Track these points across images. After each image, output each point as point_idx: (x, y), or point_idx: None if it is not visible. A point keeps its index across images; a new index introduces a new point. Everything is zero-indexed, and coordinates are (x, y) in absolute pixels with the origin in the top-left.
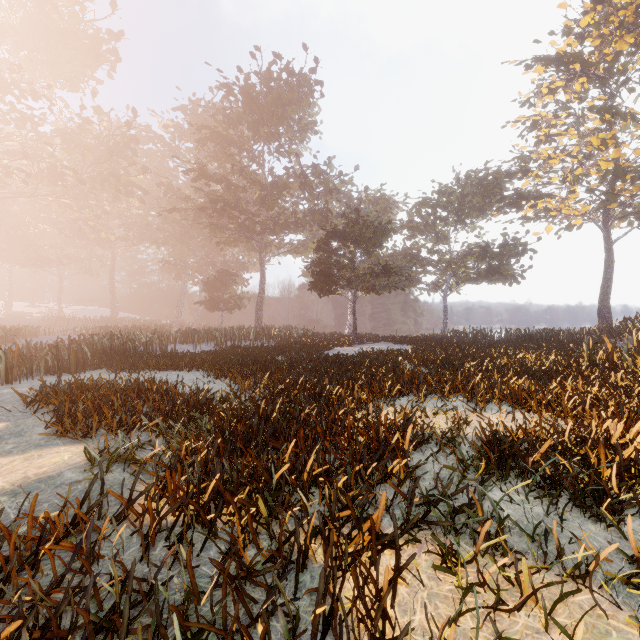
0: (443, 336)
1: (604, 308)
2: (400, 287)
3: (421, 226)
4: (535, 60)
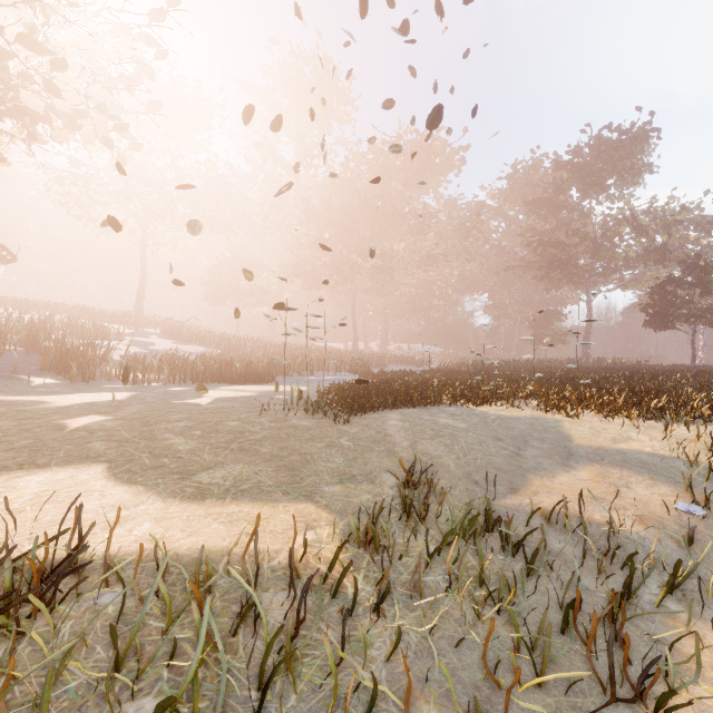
0: None
1: None
2: None
3: None
4: None
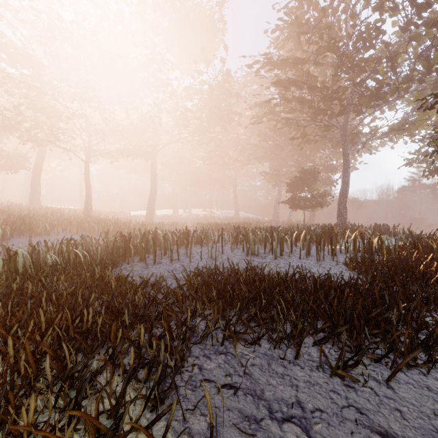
0: None
1: None
2: None
3: None
4: None
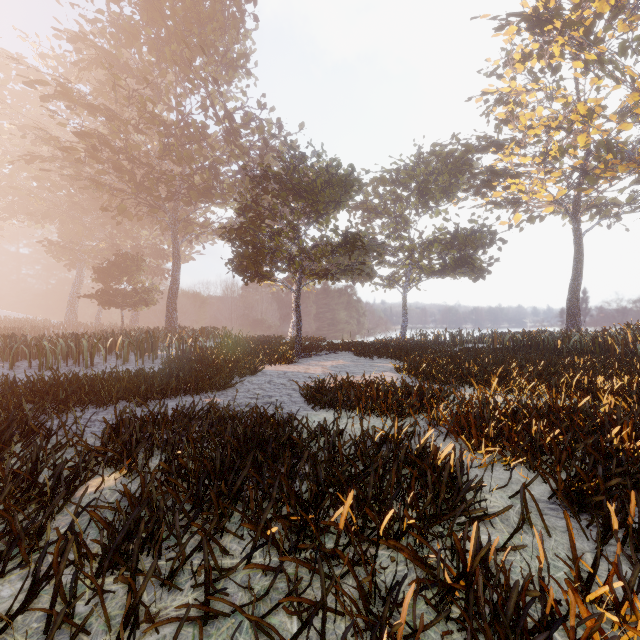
0: (415, 341)
1: (574, 307)
2: (365, 272)
3: (379, 206)
4: (512, 13)
